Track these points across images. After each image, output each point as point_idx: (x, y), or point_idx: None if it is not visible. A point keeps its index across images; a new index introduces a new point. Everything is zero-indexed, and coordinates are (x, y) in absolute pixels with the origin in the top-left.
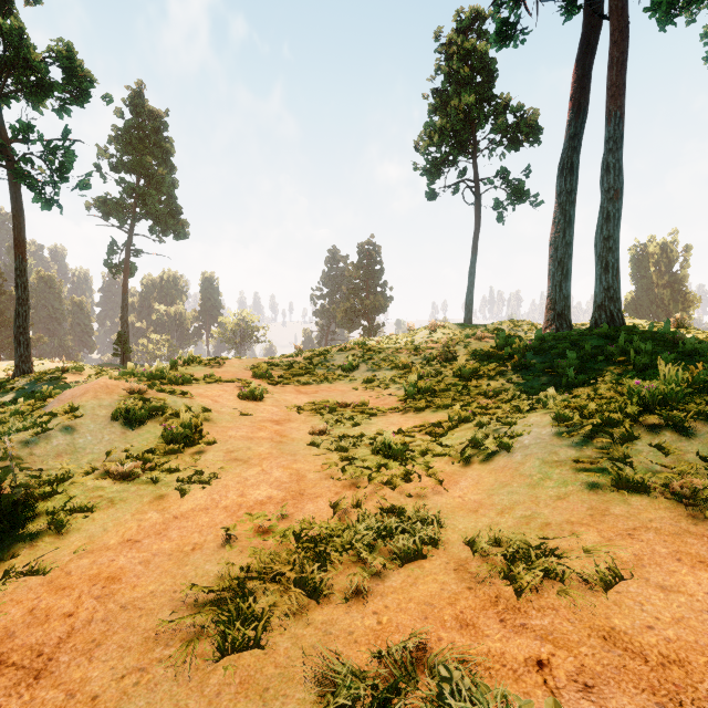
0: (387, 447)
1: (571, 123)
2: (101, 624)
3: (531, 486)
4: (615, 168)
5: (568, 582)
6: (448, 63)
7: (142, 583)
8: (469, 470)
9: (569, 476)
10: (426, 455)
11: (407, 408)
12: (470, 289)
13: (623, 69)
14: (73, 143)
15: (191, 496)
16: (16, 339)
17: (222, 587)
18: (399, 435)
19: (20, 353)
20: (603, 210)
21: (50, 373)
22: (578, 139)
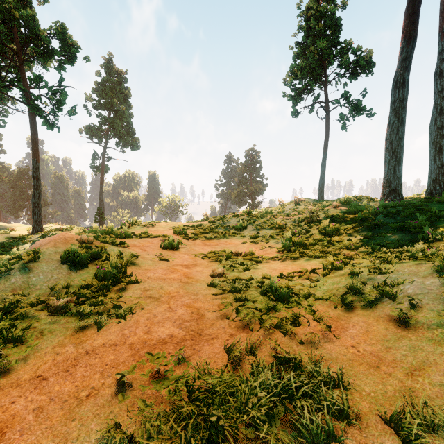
0: (275, 291)
1: (403, 49)
2: None
3: (435, 341)
4: None
5: None
6: (307, 23)
7: (20, 443)
8: (353, 316)
9: None
10: (308, 298)
11: (285, 257)
12: (322, 176)
13: None
14: (65, 87)
15: (107, 330)
16: (33, 210)
17: None
18: (282, 279)
19: (35, 219)
20: (437, 106)
21: (52, 231)
22: (408, 61)
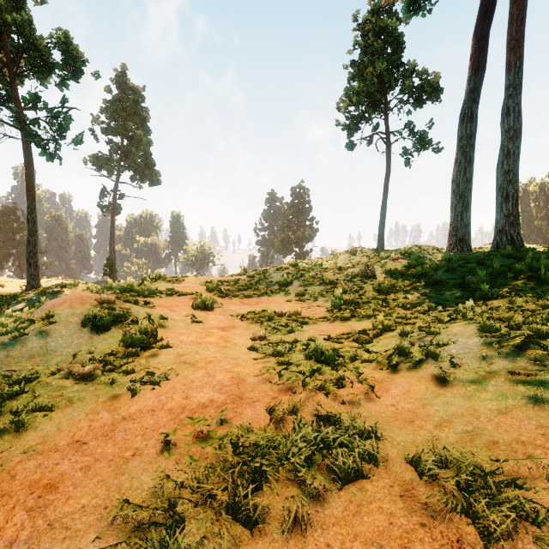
0: (320, 353)
1: (471, 78)
2: (22, 547)
3: (466, 397)
4: (515, 111)
5: (542, 525)
6: (364, 39)
7: (76, 494)
8: (398, 377)
9: (506, 388)
10: (355, 361)
11: (334, 318)
12: (382, 221)
13: (522, 24)
14: (70, 109)
15: (141, 397)
16: (27, 261)
17: (152, 507)
18: (329, 341)
19: (31, 272)
20: (503, 148)
21: (52, 288)
22: (477, 92)
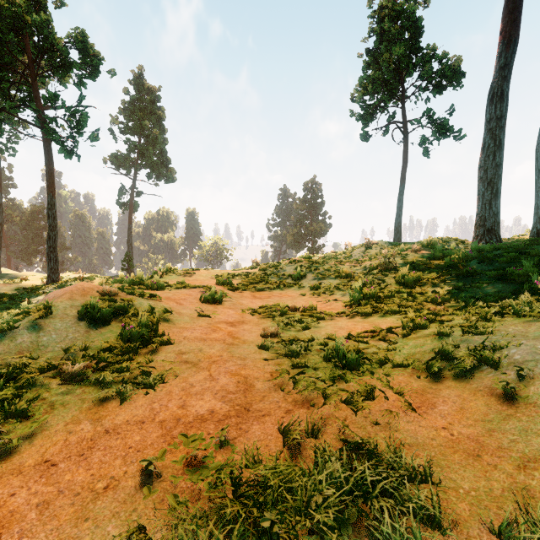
0: (342, 355)
1: (501, 54)
2: None
3: None
4: None
5: None
6: (380, 26)
7: None
8: (443, 388)
9: None
10: (384, 364)
11: (354, 313)
12: (399, 213)
13: None
14: (86, 106)
15: (132, 403)
16: (48, 256)
17: None
18: (351, 340)
19: (51, 266)
20: None
21: (70, 281)
22: (508, 69)
